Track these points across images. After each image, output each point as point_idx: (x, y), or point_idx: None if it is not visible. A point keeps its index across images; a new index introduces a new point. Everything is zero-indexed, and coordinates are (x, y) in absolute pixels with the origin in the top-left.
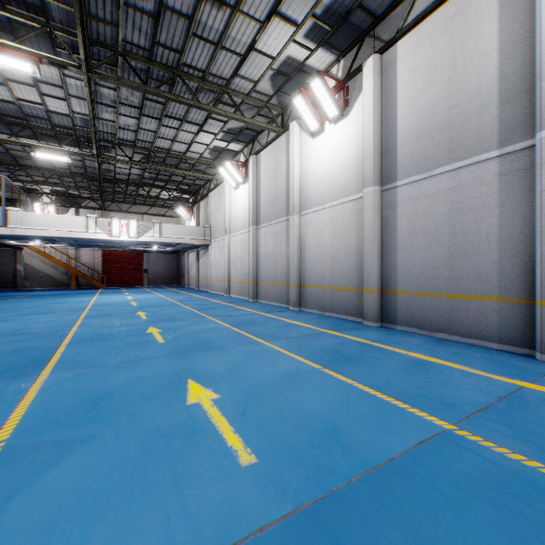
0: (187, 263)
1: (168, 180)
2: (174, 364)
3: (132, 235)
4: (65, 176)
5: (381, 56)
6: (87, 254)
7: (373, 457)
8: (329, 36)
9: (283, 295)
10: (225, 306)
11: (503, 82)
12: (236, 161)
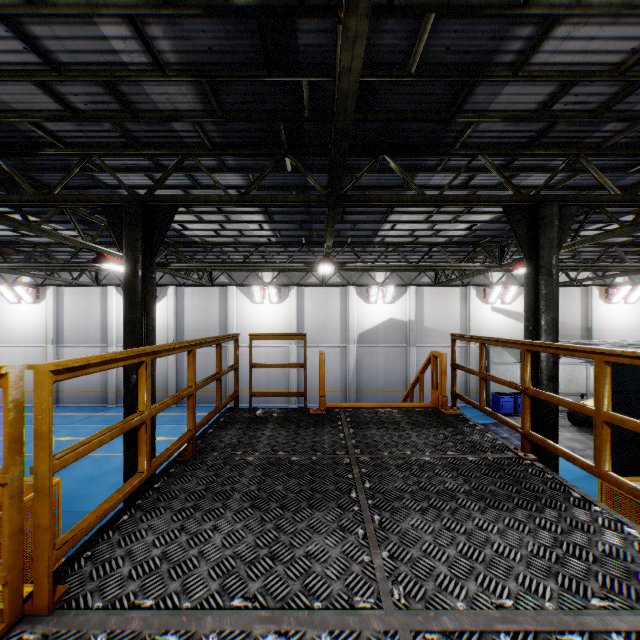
0: None
1: None
2: None
3: None
4: None
5: (177, 287)
6: None
7: None
8: None
9: (97, 398)
10: None
11: (220, 324)
12: (29, 285)
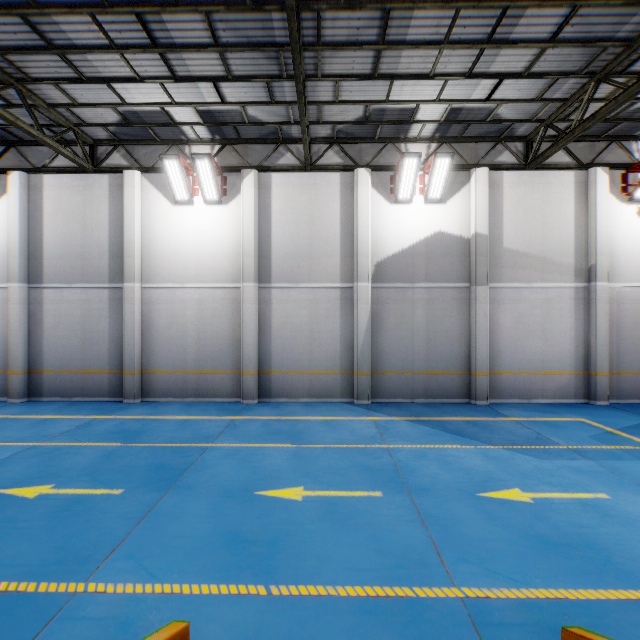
0: None
1: None
2: None
3: None
4: None
5: (30, 175)
6: None
7: None
8: None
9: None
10: None
11: (111, 246)
12: None
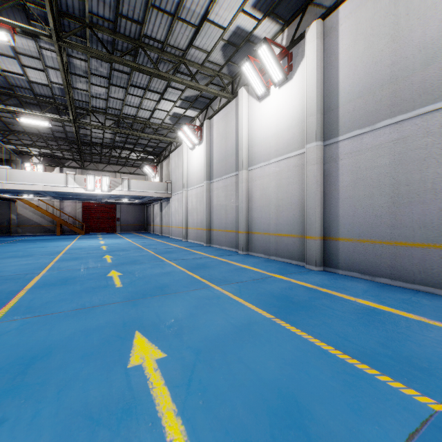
0: (153, 213)
1: (135, 143)
2: (125, 311)
3: (105, 189)
4: (49, 140)
5: (324, 22)
6: (69, 205)
7: None
8: (275, 6)
9: (232, 241)
10: (182, 250)
11: None
12: (192, 125)
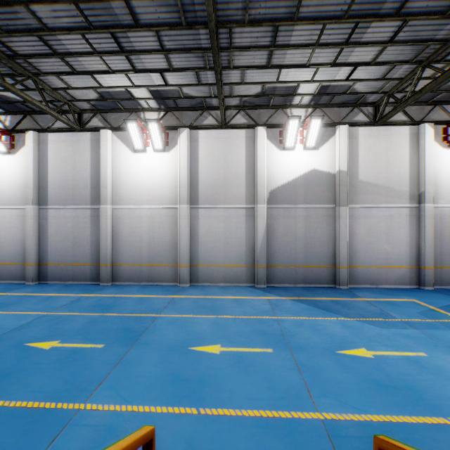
0: None
1: None
2: None
3: None
4: None
5: (39, 133)
6: None
7: (15, 327)
8: None
9: None
10: None
11: (92, 180)
12: None
